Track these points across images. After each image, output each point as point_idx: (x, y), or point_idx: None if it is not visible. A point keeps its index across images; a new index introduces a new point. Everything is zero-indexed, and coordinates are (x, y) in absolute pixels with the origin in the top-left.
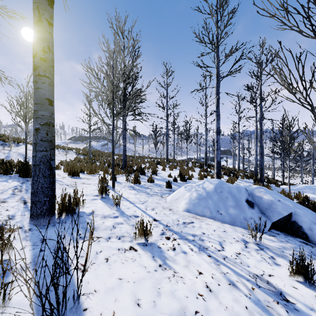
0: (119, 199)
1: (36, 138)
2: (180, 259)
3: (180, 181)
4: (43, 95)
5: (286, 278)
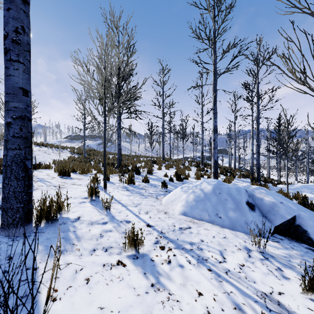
0: (110, 202)
1: (8, 134)
2: (176, 276)
3: (177, 181)
4: (16, 84)
5: (298, 296)
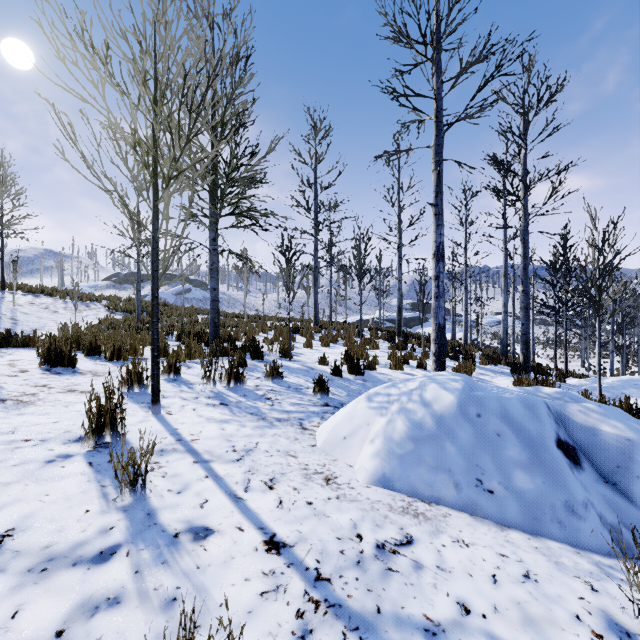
0: (146, 461)
1: None
2: None
3: (350, 375)
4: None
5: None
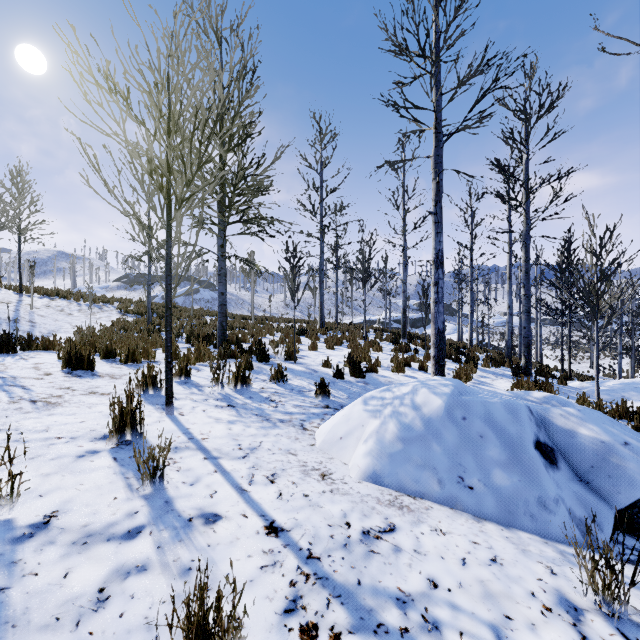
0: (163, 457)
1: None
2: None
3: (352, 378)
4: None
5: None
